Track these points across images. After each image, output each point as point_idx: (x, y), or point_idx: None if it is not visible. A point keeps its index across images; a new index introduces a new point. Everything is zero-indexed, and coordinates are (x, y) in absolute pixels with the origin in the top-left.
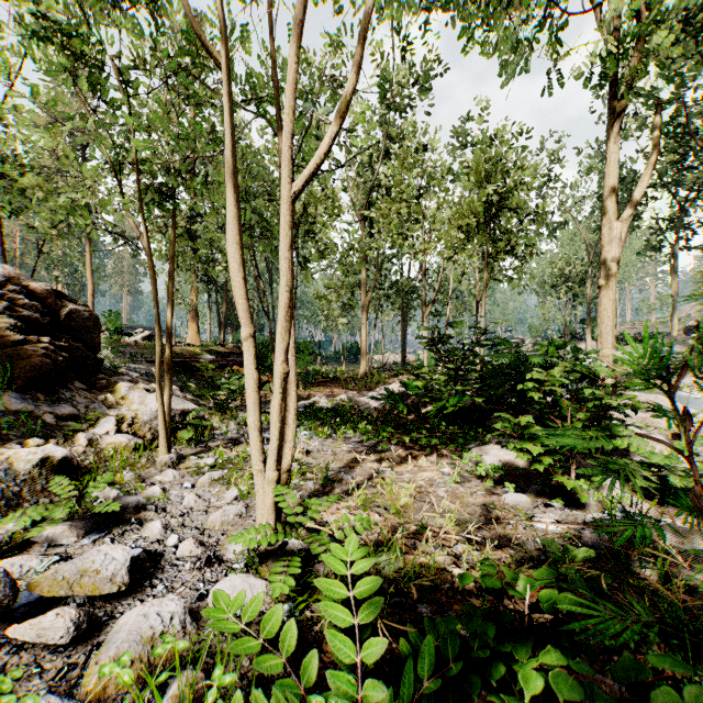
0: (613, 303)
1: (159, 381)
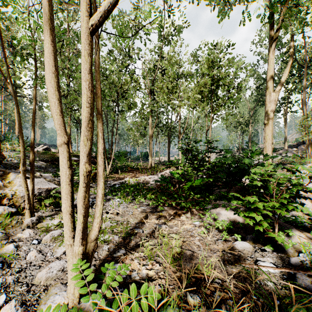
0: (271, 132)
1: (24, 173)
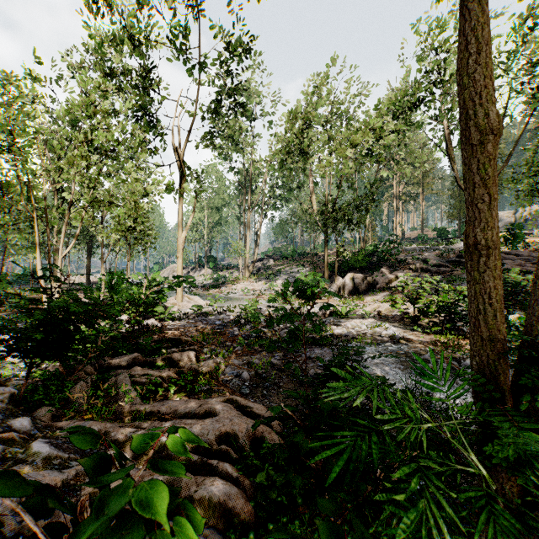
0: (181, 264)
1: None
